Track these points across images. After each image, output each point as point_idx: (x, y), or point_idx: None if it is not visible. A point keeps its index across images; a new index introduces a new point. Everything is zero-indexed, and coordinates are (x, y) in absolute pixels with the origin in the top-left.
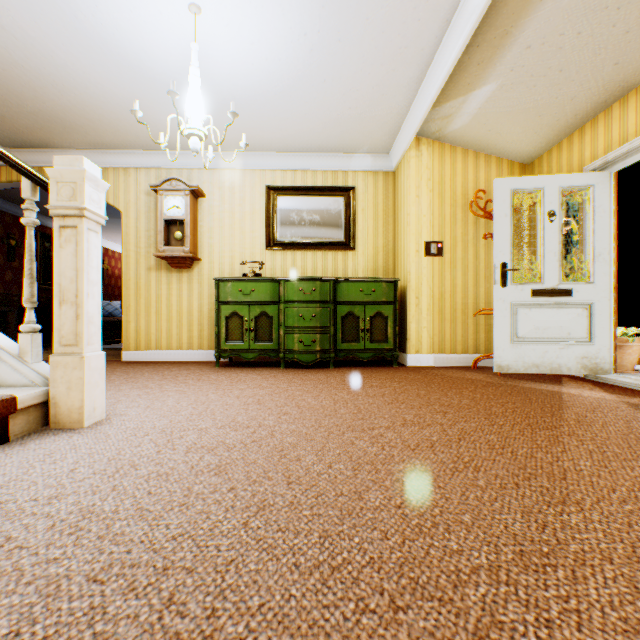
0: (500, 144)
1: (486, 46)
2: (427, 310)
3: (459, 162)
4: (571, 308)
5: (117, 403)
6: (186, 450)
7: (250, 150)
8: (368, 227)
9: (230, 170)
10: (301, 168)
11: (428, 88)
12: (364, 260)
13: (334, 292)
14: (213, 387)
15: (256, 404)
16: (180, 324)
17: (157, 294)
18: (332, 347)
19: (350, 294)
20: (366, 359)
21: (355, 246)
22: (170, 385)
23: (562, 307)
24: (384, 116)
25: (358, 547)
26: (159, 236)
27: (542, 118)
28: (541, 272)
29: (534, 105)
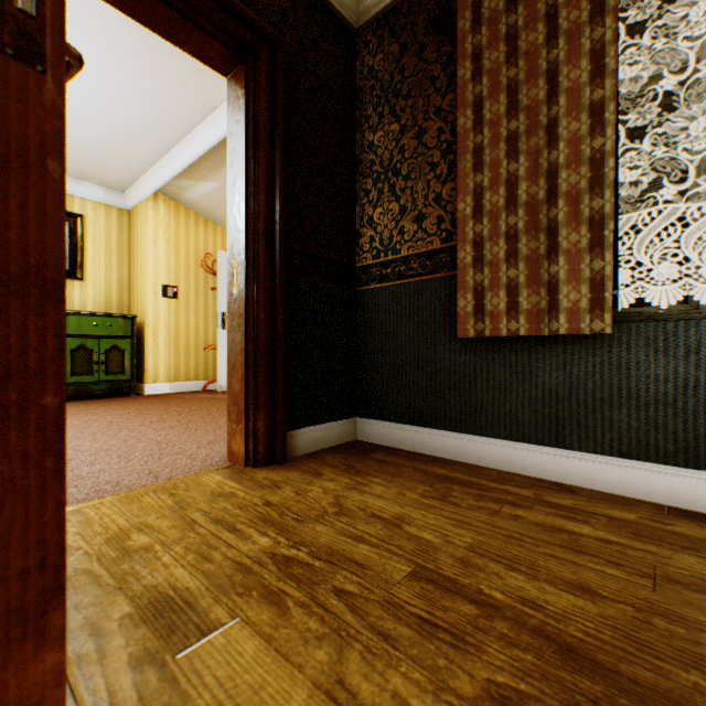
0: (224, 220)
1: (211, 162)
2: (165, 344)
3: (193, 223)
4: None
5: None
6: None
7: None
8: (101, 259)
9: None
10: None
11: (167, 167)
12: (96, 292)
13: None
14: None
15: None
16: None
17: None
18: None
19: (83, 327)
20: (102, 391)
21: (85, 276)
22: None
23: None
24: (123, 166)
25: (140, 454)
26: None
27: None
28: None
29: None
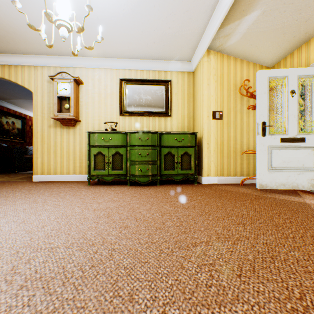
0: (256, 54)
1: None
2: (213, 151)
3: (232, 65)
4: (304, 149)
5: (2, 218)
6: (21, 284)
7: (110, 57)
8: (179, 103)
9: (98, 69)
10: (140, 68)
11: (218, 13)
12: (176, 122)
13: (159, 140)
14: (80, 201)
15: (105, 217)
16: (68, 159)
17: (54, 141)
18: (158, 173)
19: (169, 141)
20: (178, 180)
21: (171, 114)
22: (52, 200)
23: (299, 149)
24: (189, 34)
25: None
26: (54, 106)
27: (285, 35)
28: (286, 127)
29: (282, 26)
